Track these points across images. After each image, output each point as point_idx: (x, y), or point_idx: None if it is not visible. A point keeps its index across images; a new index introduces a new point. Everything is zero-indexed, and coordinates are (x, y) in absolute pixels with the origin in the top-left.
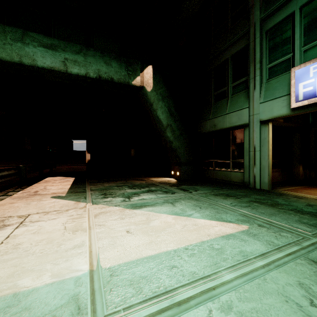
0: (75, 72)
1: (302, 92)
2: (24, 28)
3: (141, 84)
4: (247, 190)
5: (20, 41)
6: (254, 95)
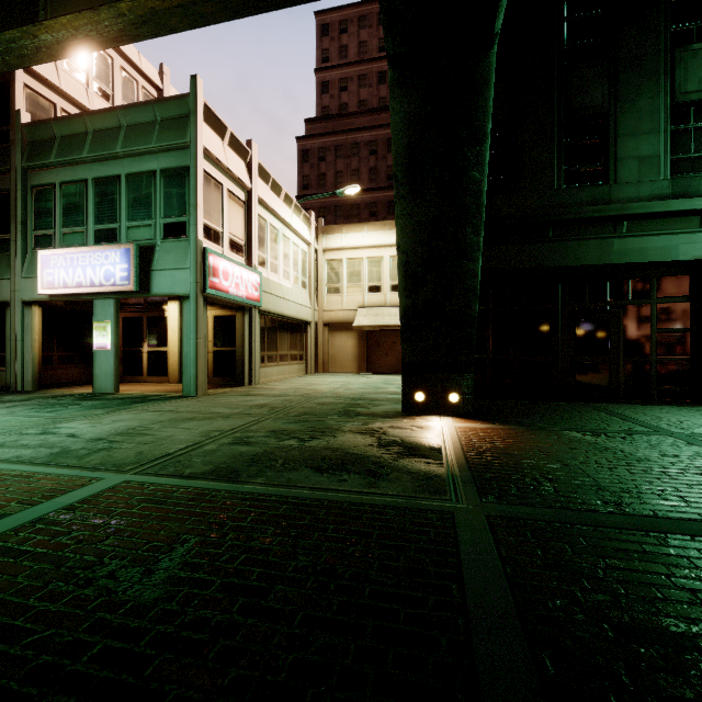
0: None
1: (46, 280)
2: None
3: None
4: None
5: None
6: (16, 265)
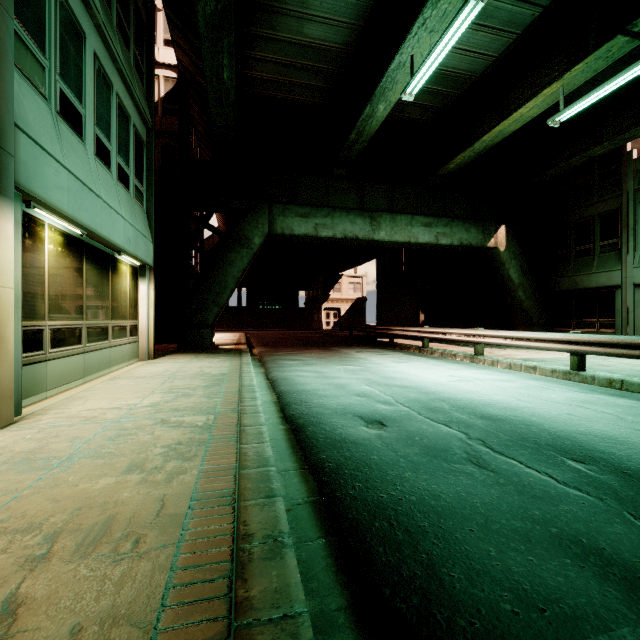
0: (443, 243)
1: None
2: (401, 210)
3: (495, 246)
4: None
5: (409, 225)
6: (627, 260)
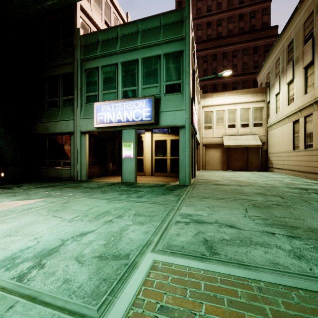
0: None
1: (99, 119)
2: None
3: None
4: (70, 182)
5: None
6: (77, 112)
